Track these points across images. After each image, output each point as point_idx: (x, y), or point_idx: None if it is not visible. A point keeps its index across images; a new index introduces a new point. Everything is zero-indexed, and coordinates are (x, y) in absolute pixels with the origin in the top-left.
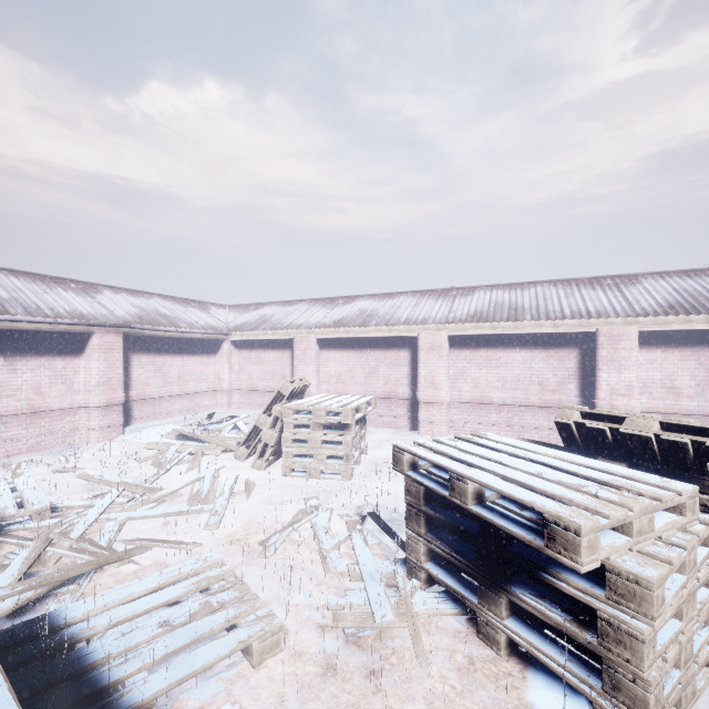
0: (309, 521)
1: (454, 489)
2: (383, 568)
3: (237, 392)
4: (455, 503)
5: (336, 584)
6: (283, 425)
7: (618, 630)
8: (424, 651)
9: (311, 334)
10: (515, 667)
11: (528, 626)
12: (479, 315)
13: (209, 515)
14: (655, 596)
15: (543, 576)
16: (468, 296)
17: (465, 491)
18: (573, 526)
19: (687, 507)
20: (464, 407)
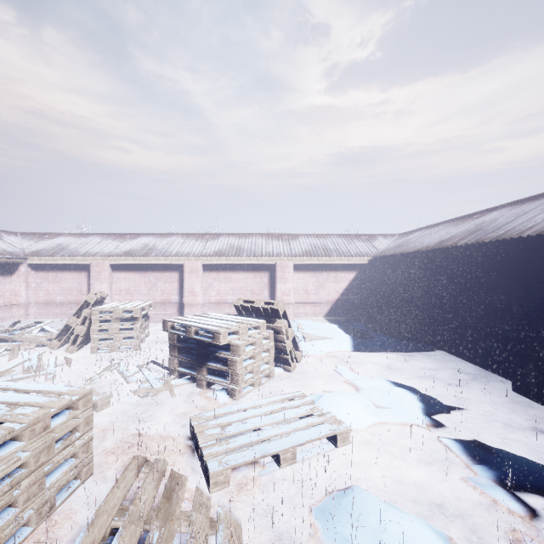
0: (115, 369)
1: (187, 331)
2: (158, 377)
3: (34, 305)
4: (188, 337)
5: (134, 386)
6: (90, 322)
7: (232, 362)
8: (174, 393)
9: (106, 260)
10: (208, 390)
11: (213, 376)
12: (220, 252)
13: (46, 375)
14: (240, 348)
15: (215, 354)
16: (215, 239)
17: (191, 331)
18: (219, 332)
19: (261, 327)
20: (212, 306)
